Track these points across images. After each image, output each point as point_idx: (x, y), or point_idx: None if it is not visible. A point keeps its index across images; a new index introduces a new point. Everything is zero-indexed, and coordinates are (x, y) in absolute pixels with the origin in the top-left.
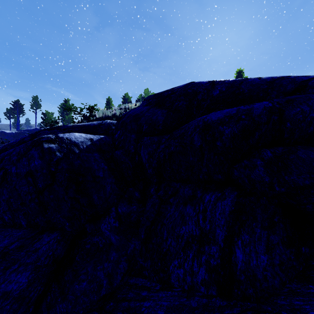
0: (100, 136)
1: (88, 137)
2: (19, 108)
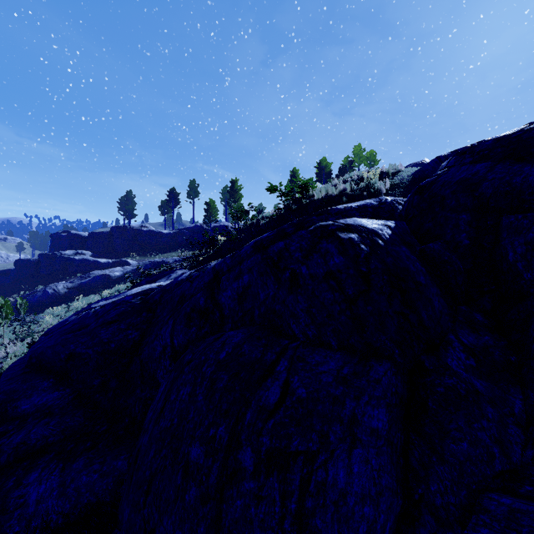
0: (389, 221)
1: (379, 223)
2: (175, 199)
